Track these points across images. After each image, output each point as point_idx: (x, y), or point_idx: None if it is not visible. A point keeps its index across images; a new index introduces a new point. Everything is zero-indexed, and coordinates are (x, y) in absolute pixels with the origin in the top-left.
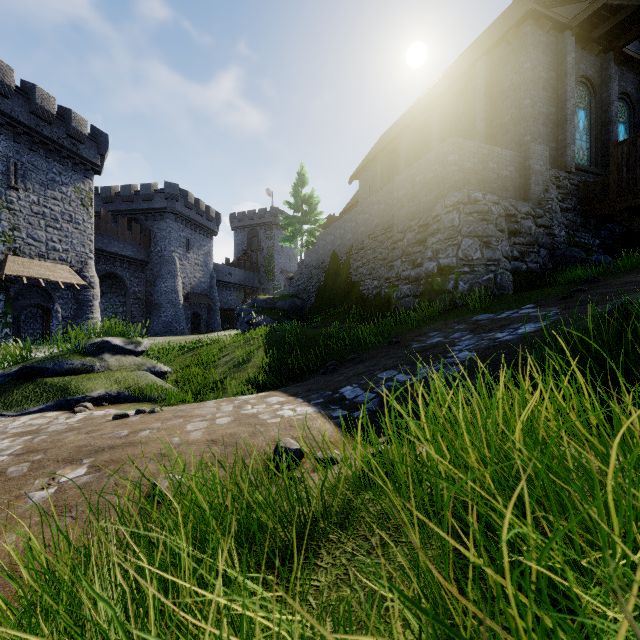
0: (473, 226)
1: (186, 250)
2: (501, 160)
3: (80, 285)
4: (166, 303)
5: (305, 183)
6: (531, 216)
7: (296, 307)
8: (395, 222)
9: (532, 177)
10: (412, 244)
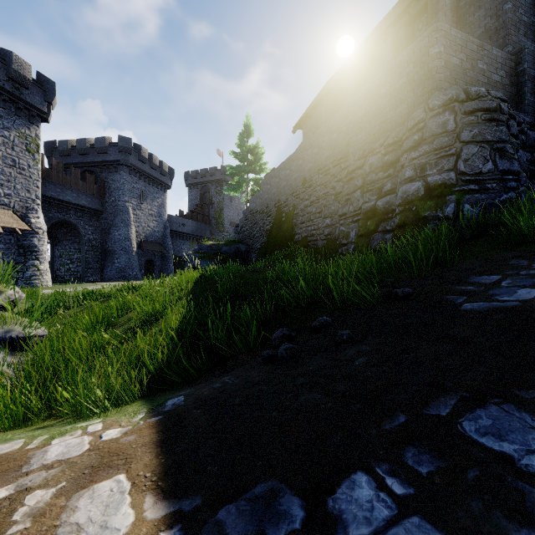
0: (478, 128)
1: (140, 201)
2: (491, 61)
3: (24, 230)
4: (119, 250)
5: (250, 134)
6: (533, 129)
7: (241, 252)
8: (351, 149)
9: (528, 84)
10: (377, 169)
